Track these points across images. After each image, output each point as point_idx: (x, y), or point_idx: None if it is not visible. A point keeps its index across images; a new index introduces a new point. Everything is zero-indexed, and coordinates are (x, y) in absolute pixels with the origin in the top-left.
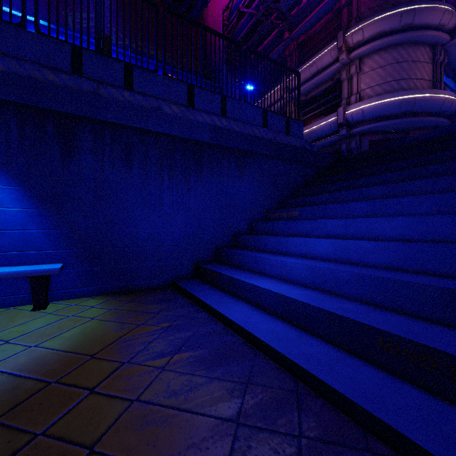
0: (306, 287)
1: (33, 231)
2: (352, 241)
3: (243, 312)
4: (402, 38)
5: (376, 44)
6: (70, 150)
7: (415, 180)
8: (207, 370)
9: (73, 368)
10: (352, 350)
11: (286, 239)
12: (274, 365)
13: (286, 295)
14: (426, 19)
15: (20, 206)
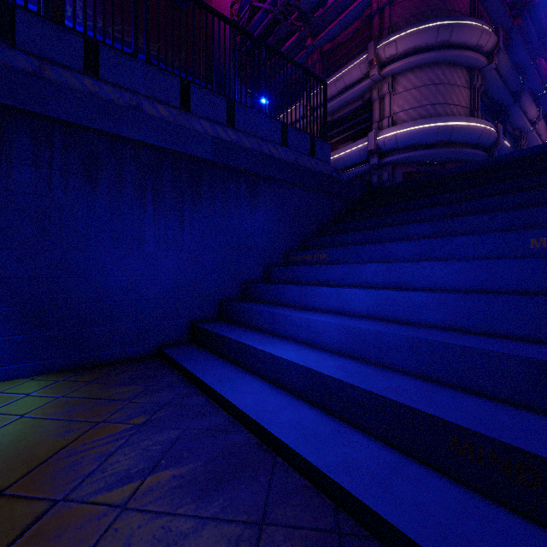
0: (341, 355)
1: None
2: (399, 293)
3: (256, 394)
4: (439, 56)
5: (411, 61)
6: None
7: (467, 216)
8: (198, 503)
9: None
10: (411, 451)
11: (312, 289)
12: (302, 481)
13: (316, 369)
14: (464, 37)
15: None
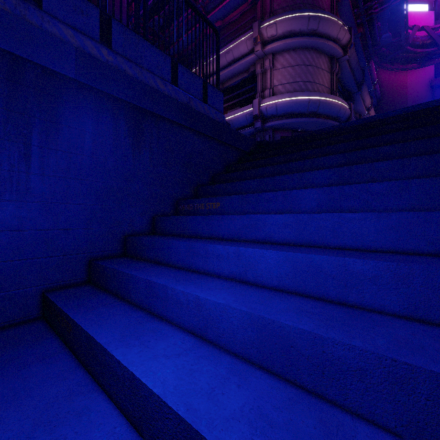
0: (250, 364)
1: None
2: (328, 258)
3: None
4: (309, 42)
5: (288, 42)
6: None
7: (375, 162)
8: None
9: None
10: None
11: (204, 246)
12: None
13: (210, 436)
14: (328, 29)
15: None
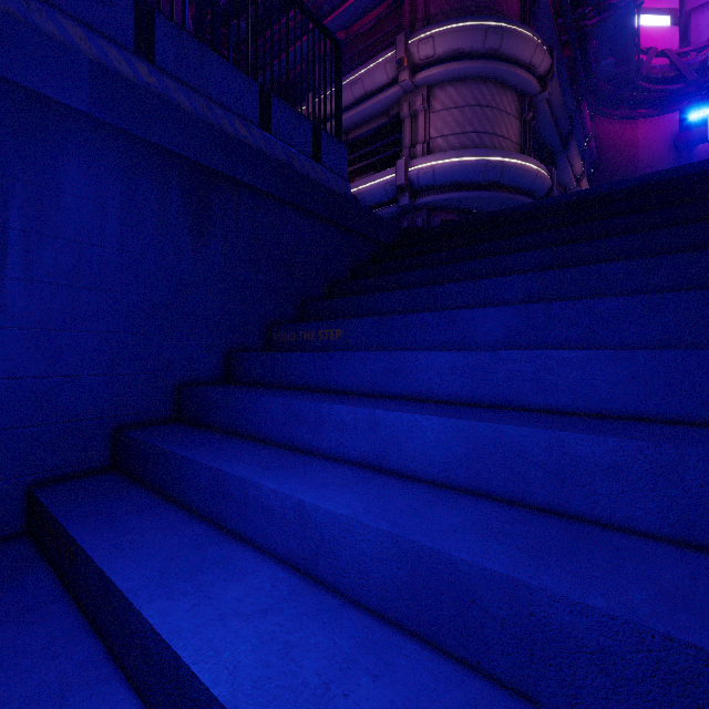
0: (394, 628)
1: None
2: (531, 432)
3: None
4: (487, 68)
5: (452, 68)
6: None
7: (601, 263)
8: None
9: None
10: None
11: (313, 407)
12: None
13: None
14: (516, 49)
15: None
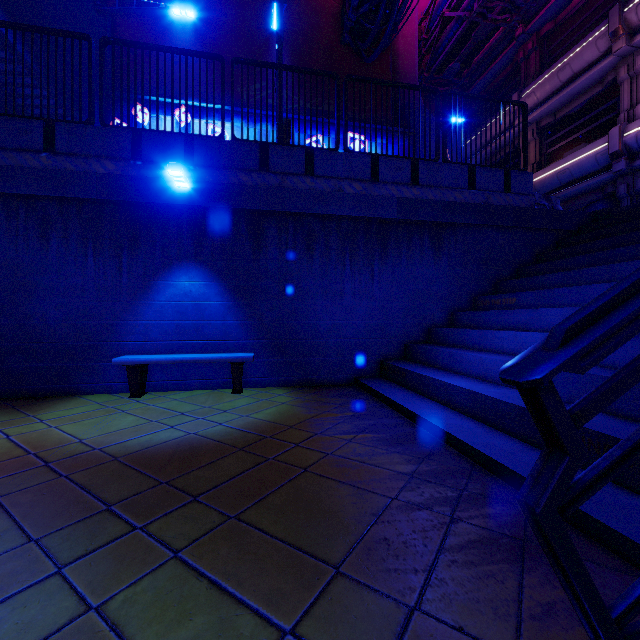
0: (508, 387)
1: (230, 323)
2: None
3: (430, 409)
4: None
5: None
6: (259, 245)
7: None
8: (388, 447)
9: (279, 431)
10: (541, 445)
11: (491, 332)
12: (455, 452)
13: (478, 392)
14: None
15: (221, 299)
